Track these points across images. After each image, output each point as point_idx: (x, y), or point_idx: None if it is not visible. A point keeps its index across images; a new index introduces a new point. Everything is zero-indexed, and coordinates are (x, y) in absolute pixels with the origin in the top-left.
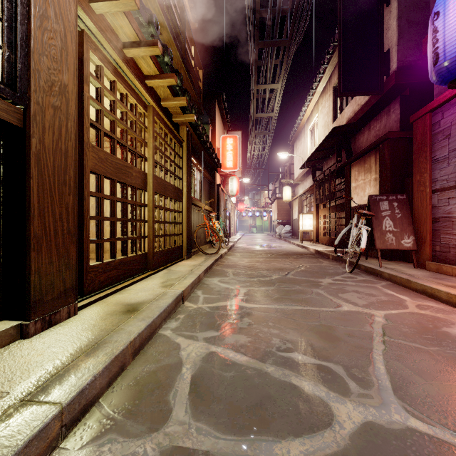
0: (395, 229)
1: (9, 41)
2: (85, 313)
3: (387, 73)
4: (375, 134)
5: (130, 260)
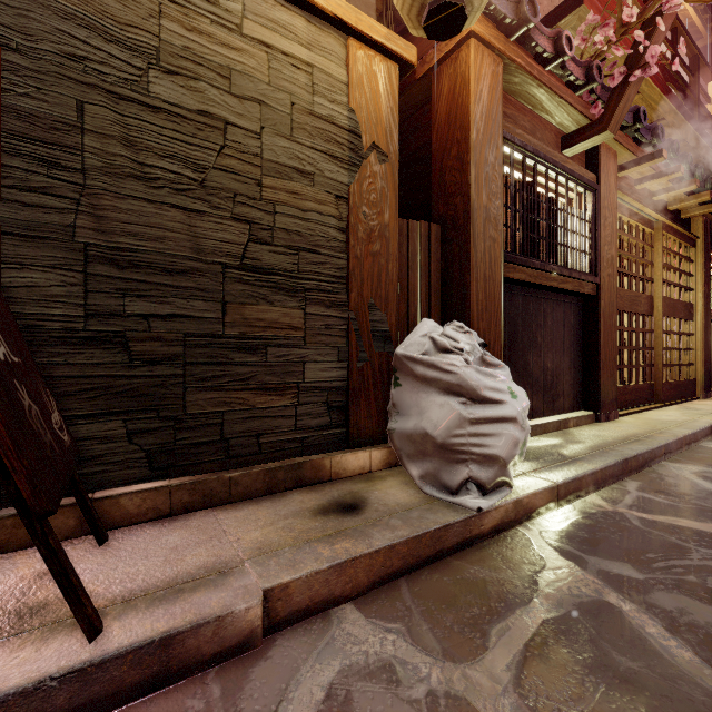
0: None
1: (593, 248)
2: (624, 420)
3: None
4: None
5: (640, 388)
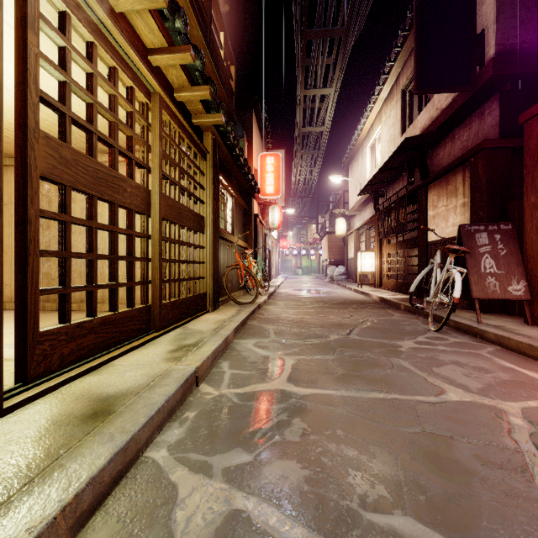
0: (498, 271)
1: None
2: (15, 421)
3: (481, 61)
4: (462, 145)
5: (122, 317)
